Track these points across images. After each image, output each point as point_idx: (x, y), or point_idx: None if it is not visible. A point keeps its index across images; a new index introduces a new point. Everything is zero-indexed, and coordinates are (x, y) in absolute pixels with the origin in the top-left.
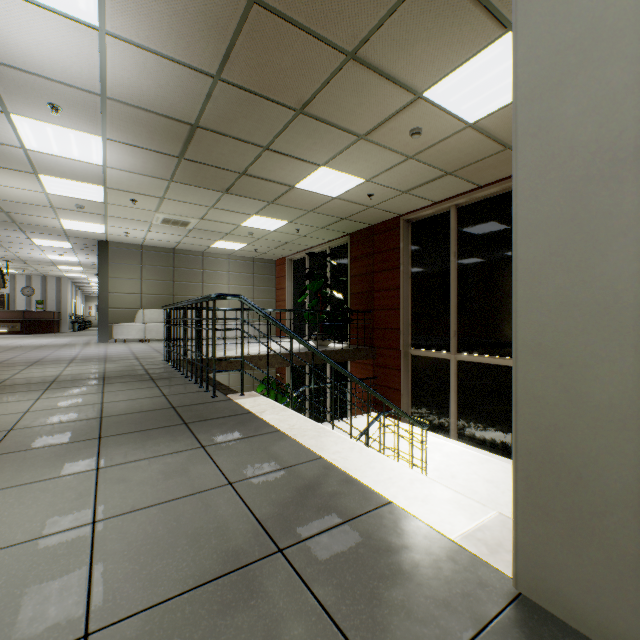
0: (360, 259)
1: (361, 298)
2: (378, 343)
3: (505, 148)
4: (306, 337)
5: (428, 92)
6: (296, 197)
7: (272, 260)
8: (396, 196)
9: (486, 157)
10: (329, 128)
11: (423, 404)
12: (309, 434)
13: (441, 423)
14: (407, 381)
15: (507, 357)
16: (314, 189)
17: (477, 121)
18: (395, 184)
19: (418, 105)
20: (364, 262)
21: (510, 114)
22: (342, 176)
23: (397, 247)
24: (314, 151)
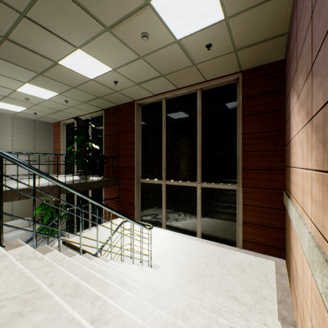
0: (111, 125)
1: (111, 149)
2: (122, 176)
3: (193, 65)
4: (75, 173)
5: (154, 1)
6: (61, 73)
7: (50, 123)
8: (132, 86)
9: (183, 68)
10: (80, 10)
11: (148, 210)
12: (3, 314)
13: (157, 220)
14: (139, 198)
15: (191, 181)
16: (75, 68)
17: (181, 39)
18: (132, 76)
19: (147, 11)
20: (113, 127)
21: (198, 39)
22: (95, 62)
23: (133, 119)
24: (70, 31)
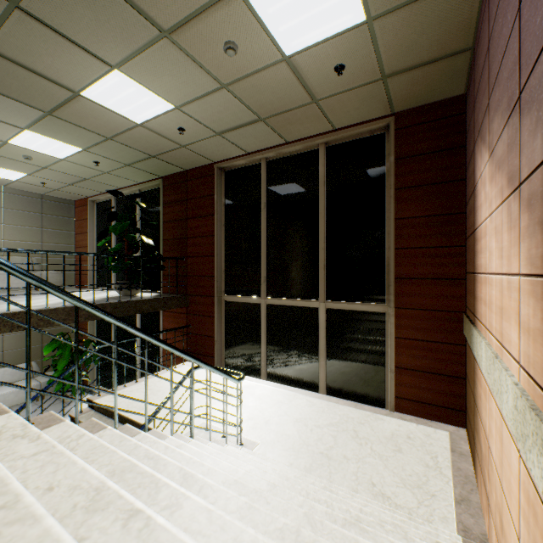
0: (173, 204)
1: (174, 245)
2: (192, 291)
3: (312, 101)
4: (113, 287)
5: None
6: (86, 112)
7: (70, 200)
8: (210, 137)
9: (296, 108)
10: None
11: (236, 348)
12: None
13: (253, 365)
14: (221, 327)
15: (309, 299)
16: (110, 105)
17: (293, 55)
18: (209, 121)
19: (234, 3)
20: (178, 207)
21: (322, 56)
22: (145, 93)
23: (211, 194)
24: (100, 37)
